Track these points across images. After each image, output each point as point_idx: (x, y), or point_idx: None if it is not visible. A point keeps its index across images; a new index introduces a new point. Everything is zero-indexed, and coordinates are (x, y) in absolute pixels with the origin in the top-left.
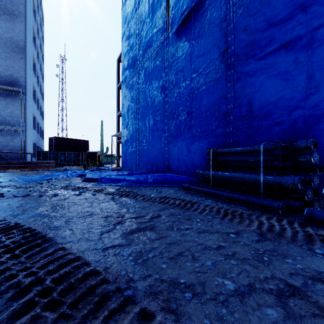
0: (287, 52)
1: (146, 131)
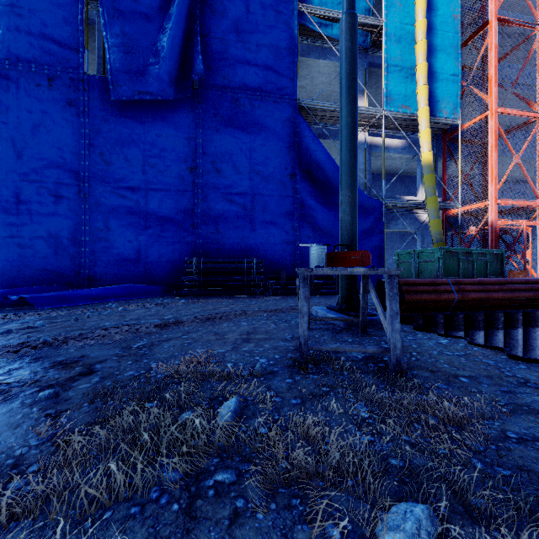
0: (241, 199)
1: (4, 209)
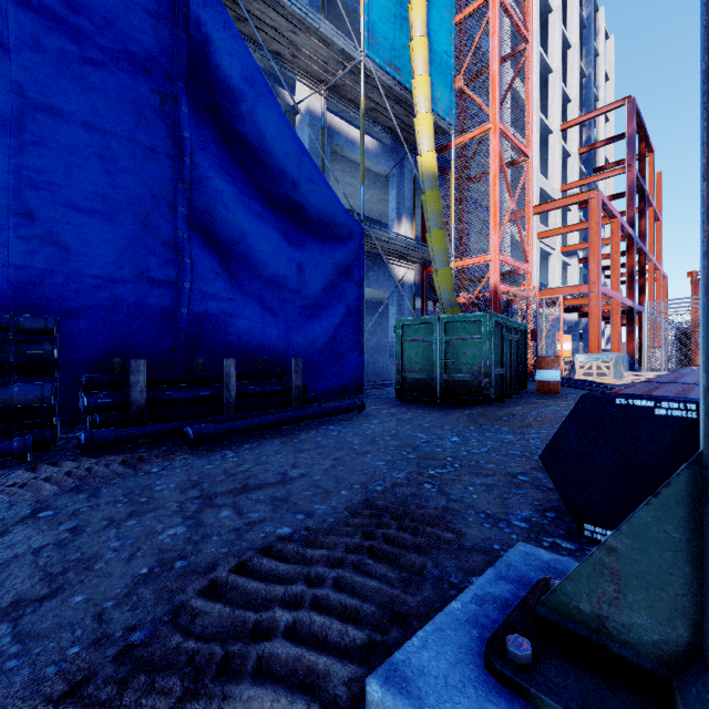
0: None
1: None
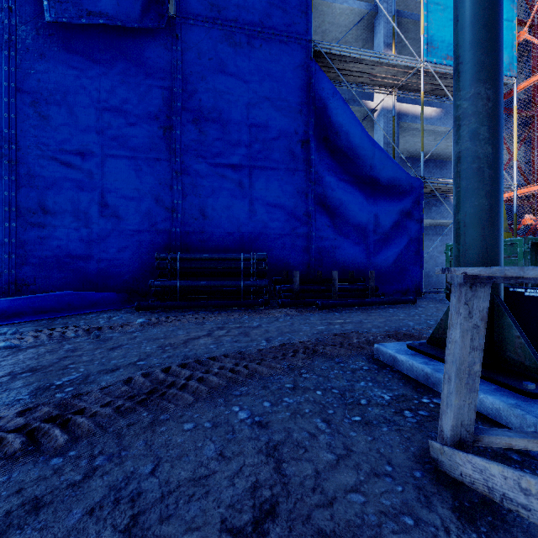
0: (236, 173)
1: None
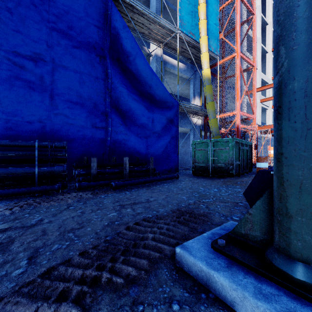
0: (36, 67)
1: None
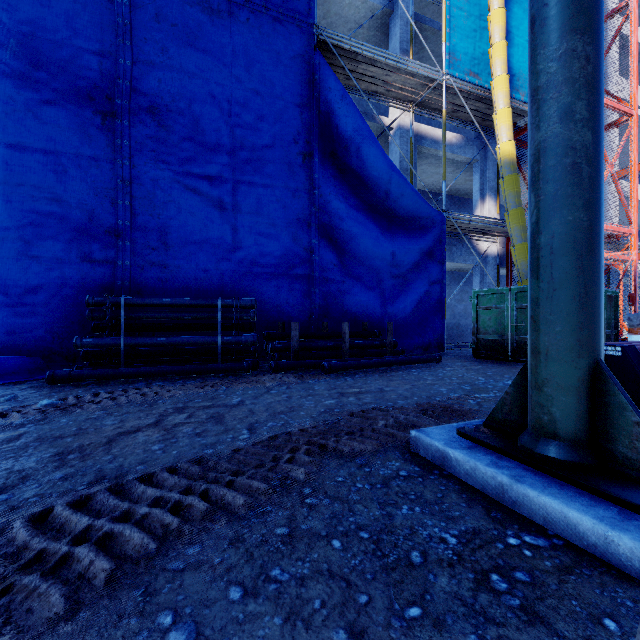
0: (212, 188)
1: None
